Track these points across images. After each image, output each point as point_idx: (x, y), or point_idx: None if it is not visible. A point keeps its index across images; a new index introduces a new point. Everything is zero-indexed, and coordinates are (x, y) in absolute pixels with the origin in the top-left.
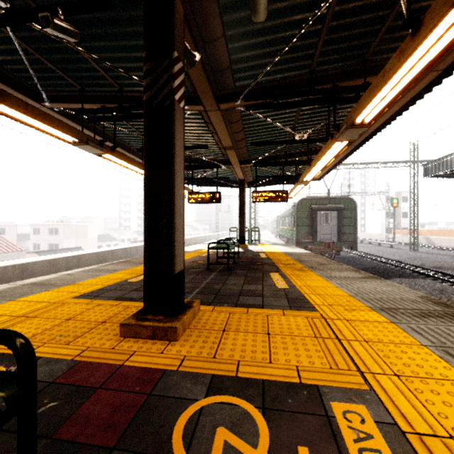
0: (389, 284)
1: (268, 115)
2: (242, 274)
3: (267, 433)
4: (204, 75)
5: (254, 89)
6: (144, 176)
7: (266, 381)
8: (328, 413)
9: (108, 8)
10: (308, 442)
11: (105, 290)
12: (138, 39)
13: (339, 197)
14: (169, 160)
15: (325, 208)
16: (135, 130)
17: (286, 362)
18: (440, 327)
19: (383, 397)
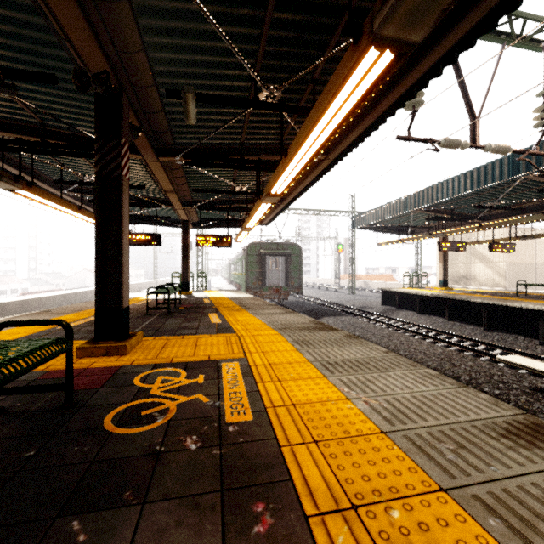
0: (298, 315)
1: (209, 167)
2: (182, 316)
3: (185, 374)
4: (145, 138)
5: (193, 149)
6: (95, 232)
7: (189, 362)
8: (218, 366)
9: (56, 83)
10: (205, 373)
11: (35, 336)
12: (76, 94)
13: (286, 243)
14: (117, 220)
15: (273, 253)
16: (52, 159)
17: (203, 355)
18: (305, 333)
19: (249, 359)
